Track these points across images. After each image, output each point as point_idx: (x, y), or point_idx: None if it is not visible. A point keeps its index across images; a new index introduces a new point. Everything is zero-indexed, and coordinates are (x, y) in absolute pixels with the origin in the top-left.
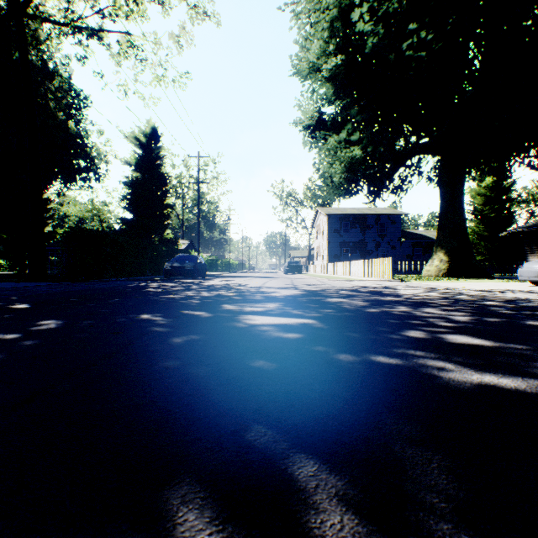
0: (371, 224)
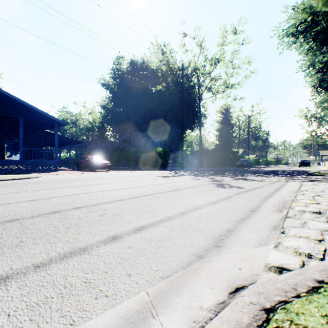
0: None
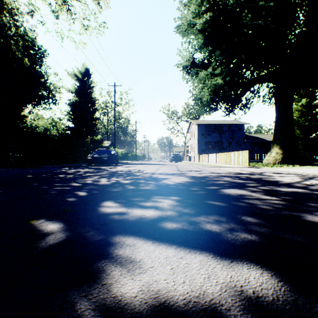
0: (225, 130)
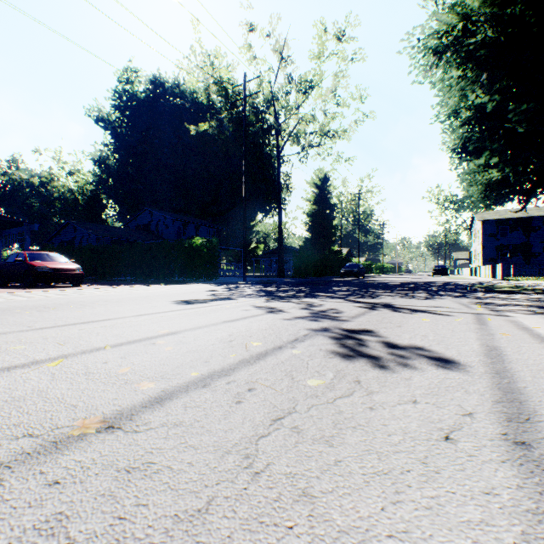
0: (537, 225)
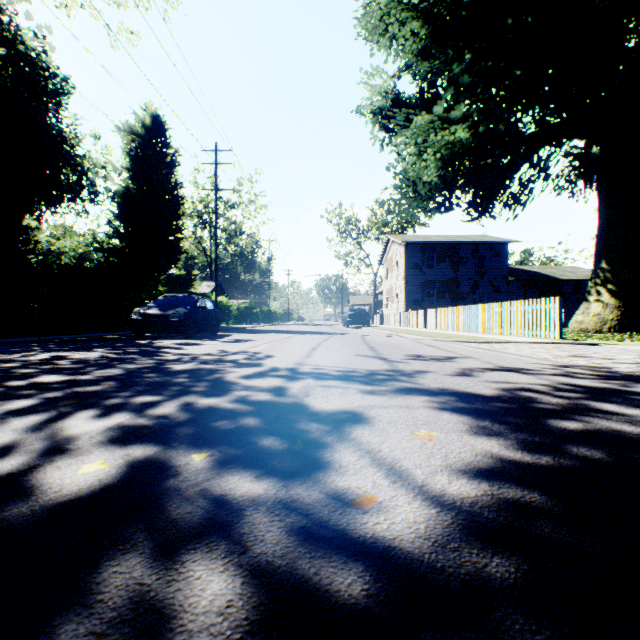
0: (465, 256)
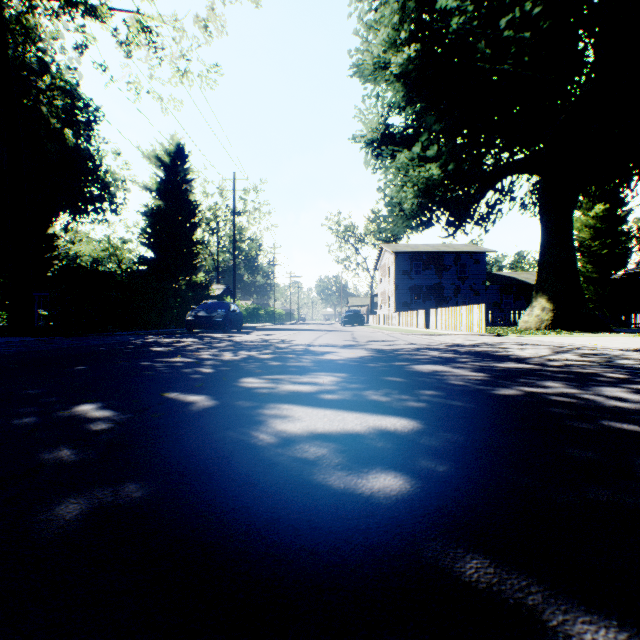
0: (449, 264)
